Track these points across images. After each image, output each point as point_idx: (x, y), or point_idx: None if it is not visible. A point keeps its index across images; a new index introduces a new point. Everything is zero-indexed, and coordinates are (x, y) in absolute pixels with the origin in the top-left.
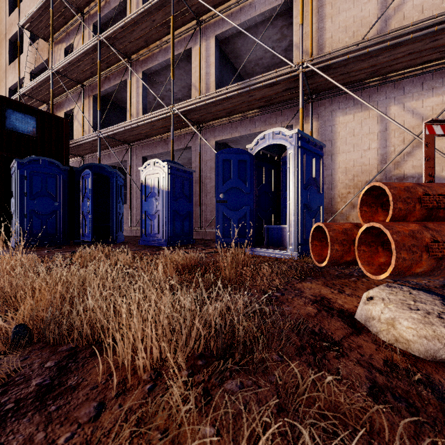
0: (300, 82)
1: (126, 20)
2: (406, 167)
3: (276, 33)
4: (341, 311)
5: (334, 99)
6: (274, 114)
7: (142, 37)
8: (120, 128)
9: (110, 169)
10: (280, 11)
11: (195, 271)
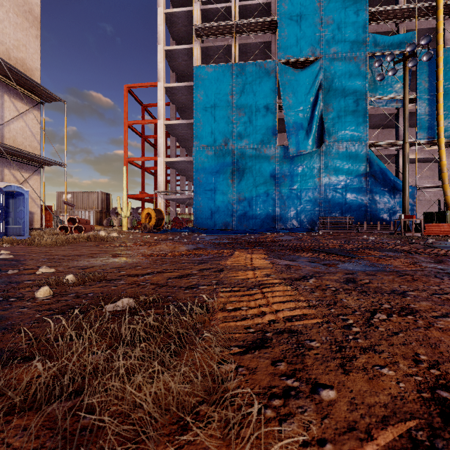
0: None
1: None
2: None
3: None
4: None
5: None
6: None
7: None
8: None
9: None
10: None
11: None
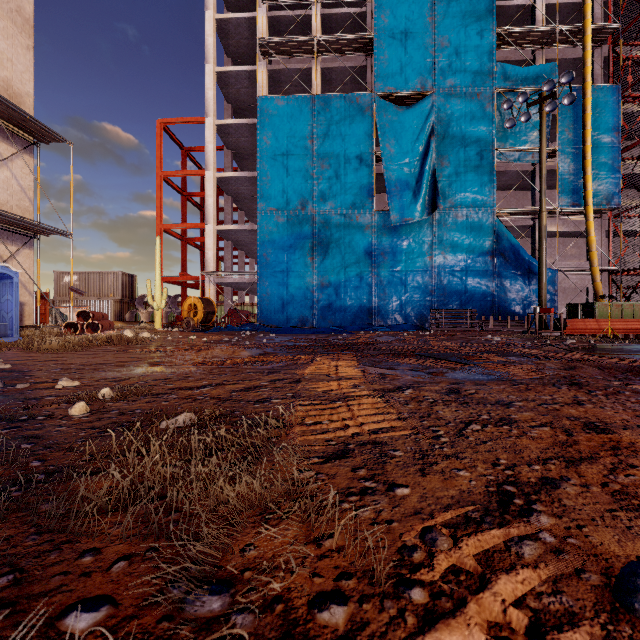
0: None
1: None
2: None
3: None
4: None
5: None
6: None
7: None
8: None
9: None
10: None
11: None
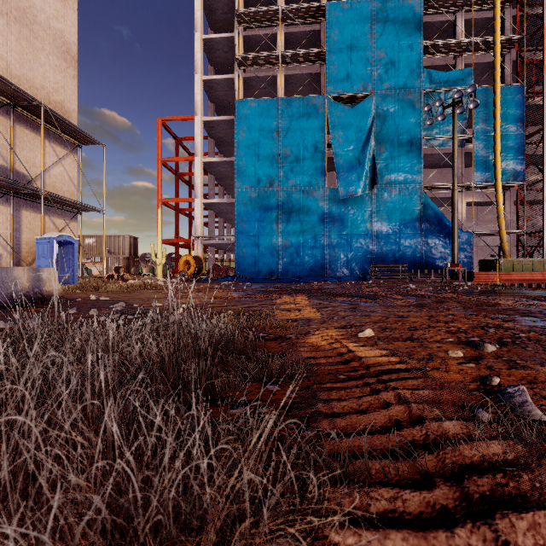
0: (42, 200)
1: None
2: None
3: None
4: None
5: (21, 199)
6: None
7: None
8: None
9: None
10: None
11: None
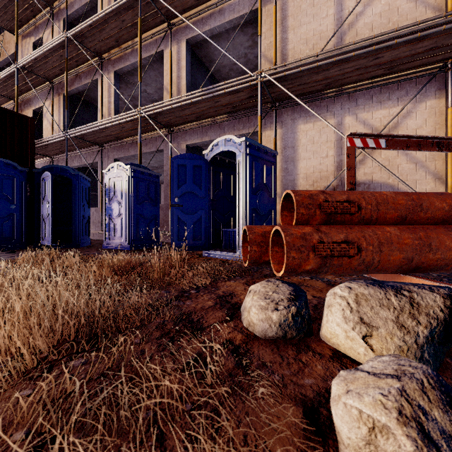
0: (258, 91)
1: (94, 19)
2: (358, 174)
3: (247, 40)
4: (234, 304)
5: (296, 108)
6: (242, 120)
7: (112, 36)
8: (88, 129)
9: (73, 171)
10: (248, 19)
11: (132, 273)
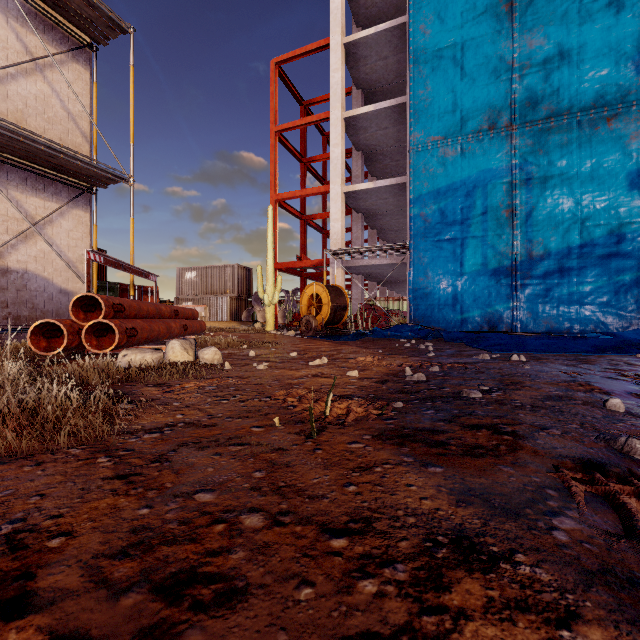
0: None
1: None
2: (11, 260)
3: None
4: None
5: None
6: None
7: None
8: None
9: None
10: None
11: None
